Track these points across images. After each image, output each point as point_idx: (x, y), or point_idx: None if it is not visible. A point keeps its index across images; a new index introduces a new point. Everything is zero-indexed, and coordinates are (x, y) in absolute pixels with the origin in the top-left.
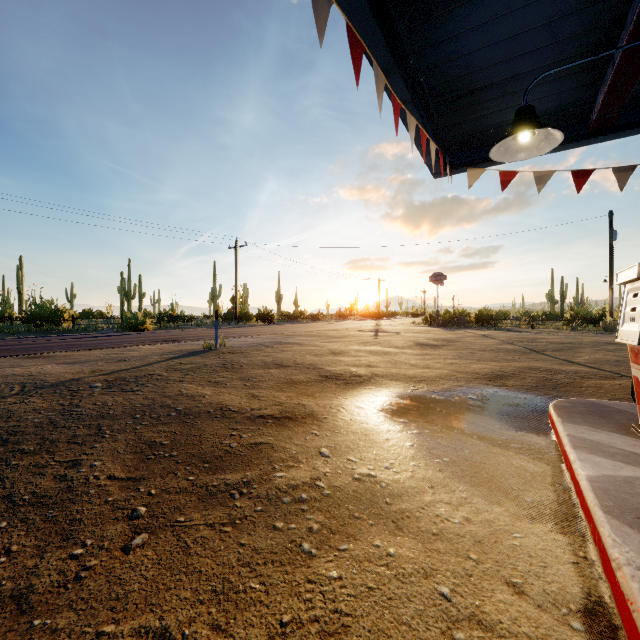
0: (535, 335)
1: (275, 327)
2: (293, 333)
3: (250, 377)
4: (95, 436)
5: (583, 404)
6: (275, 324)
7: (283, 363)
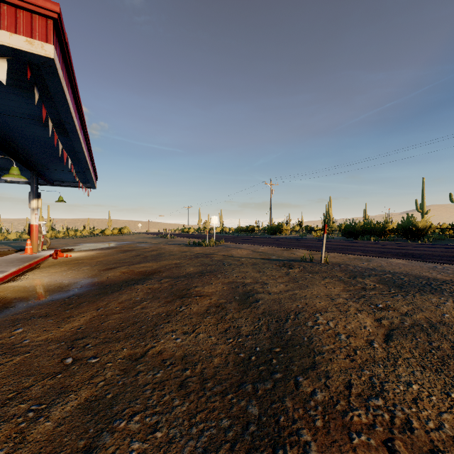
0: None
1: None
2: None
3: (180, 267)
4: (145, 259)
5: None
6: None
7: (211, 272)
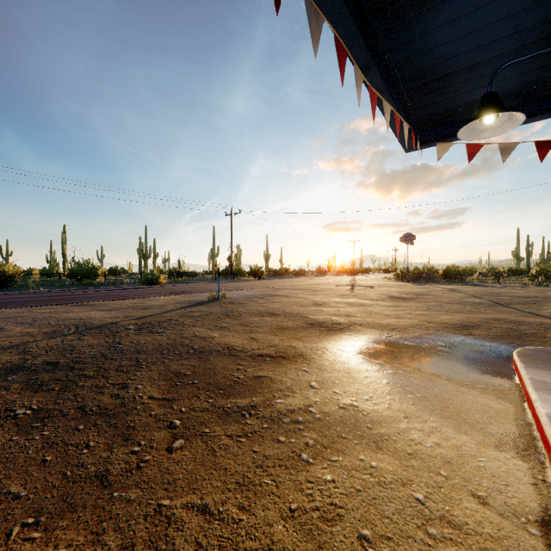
0: (501, 289)
1: (264, 282)
2: (280, 287)
3: (248, 323)
4: (135, 366)
5: (546, 352)
6: (264, 279)
7: (274, 312)
